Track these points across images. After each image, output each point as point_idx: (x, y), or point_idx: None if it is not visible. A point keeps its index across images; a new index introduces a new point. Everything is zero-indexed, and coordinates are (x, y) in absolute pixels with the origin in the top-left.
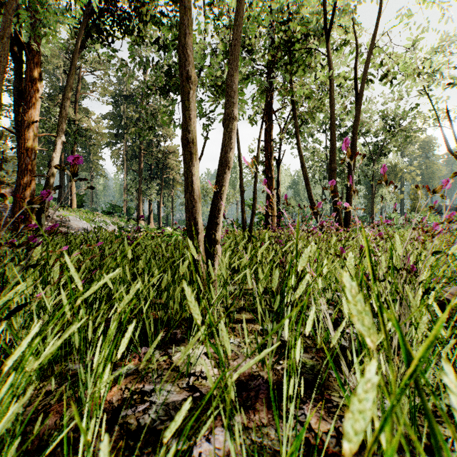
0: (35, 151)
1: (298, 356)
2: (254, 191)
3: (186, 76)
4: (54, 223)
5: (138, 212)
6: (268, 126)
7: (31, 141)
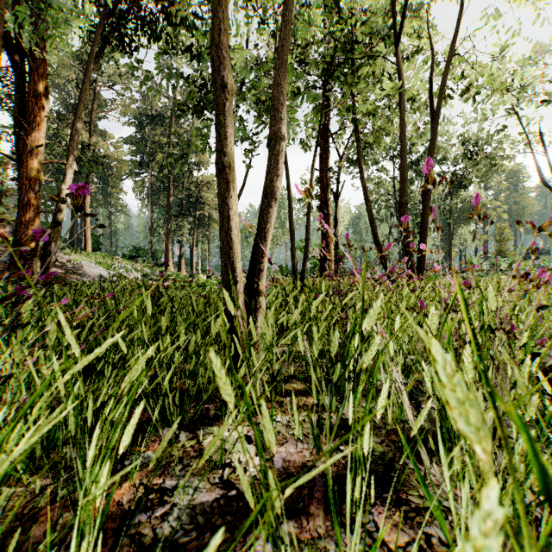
0: (39, 182)
1: (366, 447)
2: (307, 230)
3: (221, 83)
4: (64, 269)
5: (166, 256)
6: (323, 151)
7: (34, 170)
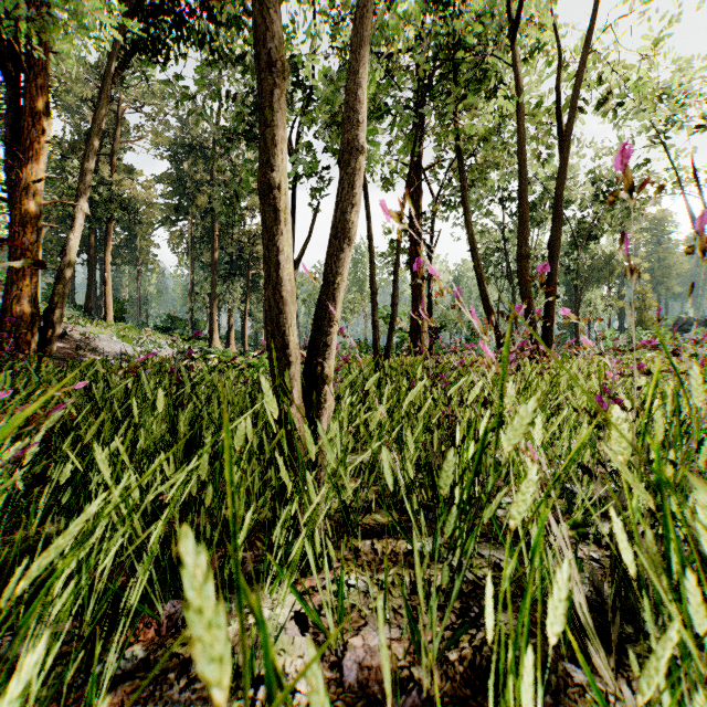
0: (38, 229)
1: (526, 705)
2: (393, 292)
3: (264, 59)
4: (75, 345)
5: (210, 328)
6: (414, 191)
7: (30, 212)
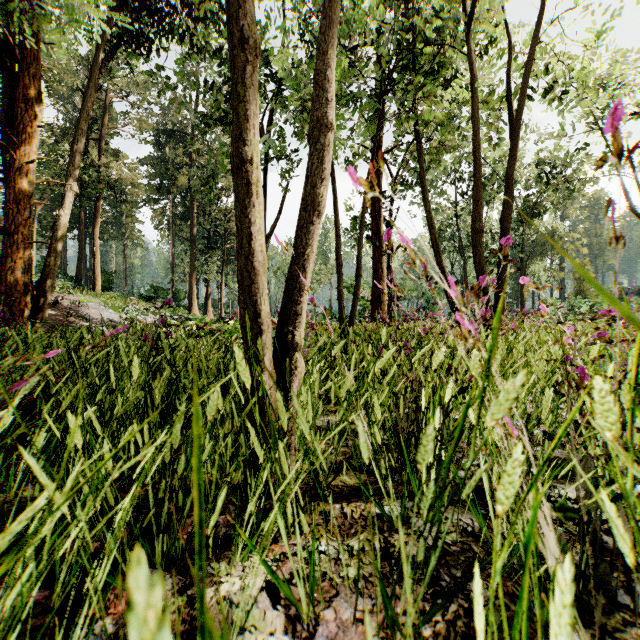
0: (30, 206)
1: None
2: (357, 263)
3: (237, 36)
4: (66, 312)
5: (190, 297)
6: (375, 172)
7: (24, 191)
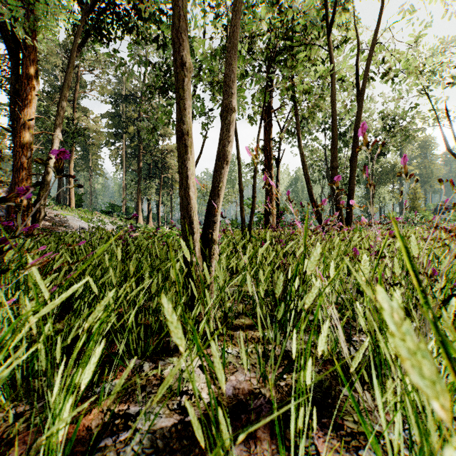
0: (31, 149)
1: (308, 380)
2: (253, 189)
3: (180, 62)
4: (52, 222)
5: (137, 211)
6: (267, 124)
7: (26, 139)
